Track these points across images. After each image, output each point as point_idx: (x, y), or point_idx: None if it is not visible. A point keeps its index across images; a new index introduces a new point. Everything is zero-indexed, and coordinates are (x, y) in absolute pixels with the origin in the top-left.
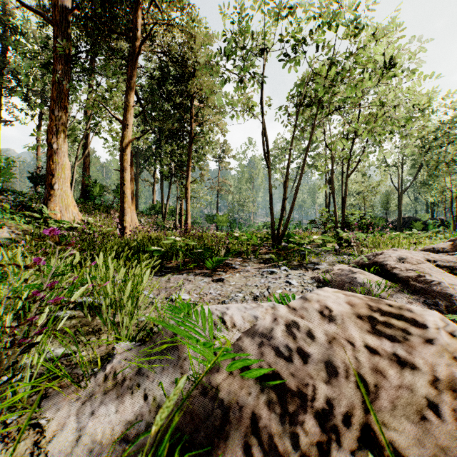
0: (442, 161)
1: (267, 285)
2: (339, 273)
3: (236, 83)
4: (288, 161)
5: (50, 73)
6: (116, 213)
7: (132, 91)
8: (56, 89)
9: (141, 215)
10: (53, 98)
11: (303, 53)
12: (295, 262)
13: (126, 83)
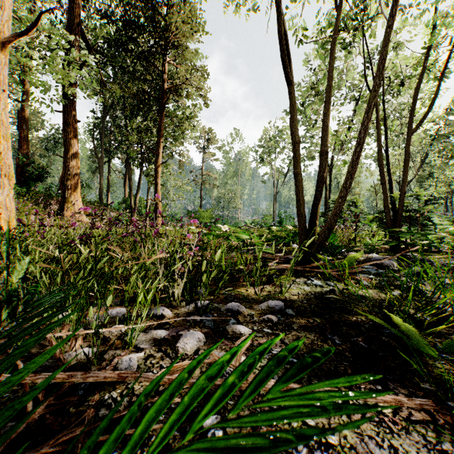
0: None
1: None
2: None
3: None
4: (331, 74)
5: None
6: (59, 203)
7: None
8: None
9: (102, 208)
10: None
11: None
12: None
13: None
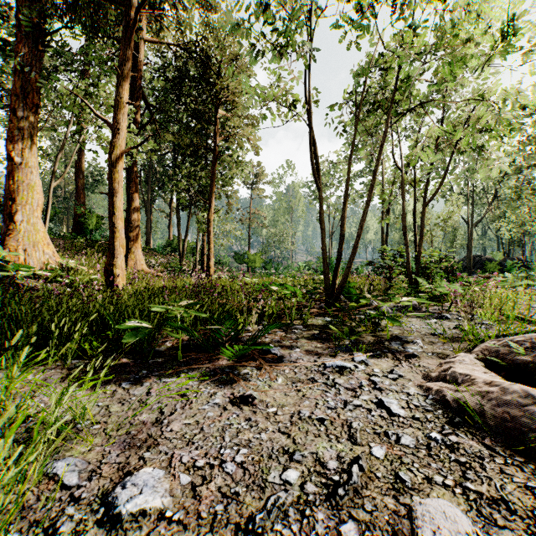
0: (526, 187)
1: (344, 418)
2: (498, 398)
3: (274, 62)
4: (347, 180)
5: (12, 57)
6: None
7: (126, 81)
8: (19, 80)
9: (152, 254)
10: (15, 92)
11: (374, 17)
12: (368, 336)
13: (117, 70)
